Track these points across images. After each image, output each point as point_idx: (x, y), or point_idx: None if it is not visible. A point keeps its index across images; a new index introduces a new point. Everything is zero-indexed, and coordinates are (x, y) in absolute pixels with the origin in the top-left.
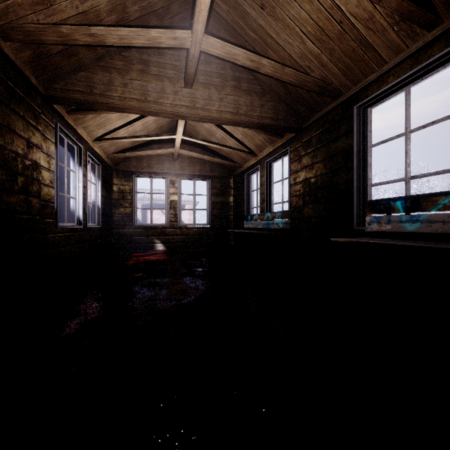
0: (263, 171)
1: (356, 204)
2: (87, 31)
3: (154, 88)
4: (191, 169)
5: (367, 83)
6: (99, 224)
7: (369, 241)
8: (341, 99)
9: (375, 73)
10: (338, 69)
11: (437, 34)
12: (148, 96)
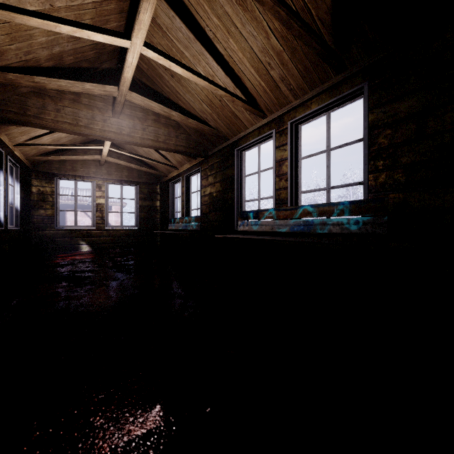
0: (183, 182)
1: (236, 213)
2: (31, 79)
3: (85, 115)
4: (119, 175)
5: (240, 137)
6: (17, 226)
7: (230, 236)
8: (228, 142)
9: (244, 132)
10: (224, 124)
11: (266, 122)
12: (79, 121)
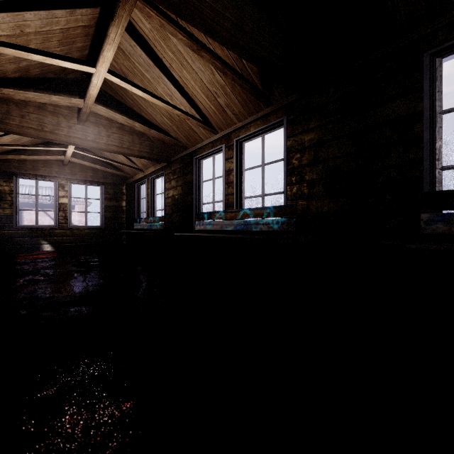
0: (148, 184)
1: (194, 214)
2: None
3: (50, 122)
4: (83, 175)
5: (198, 147)
6: None
7: (186, 234)
8: (188, 151)
9: (200, 144)
10: (183, 136)
11: (218, 138)
12: (44, 127)
